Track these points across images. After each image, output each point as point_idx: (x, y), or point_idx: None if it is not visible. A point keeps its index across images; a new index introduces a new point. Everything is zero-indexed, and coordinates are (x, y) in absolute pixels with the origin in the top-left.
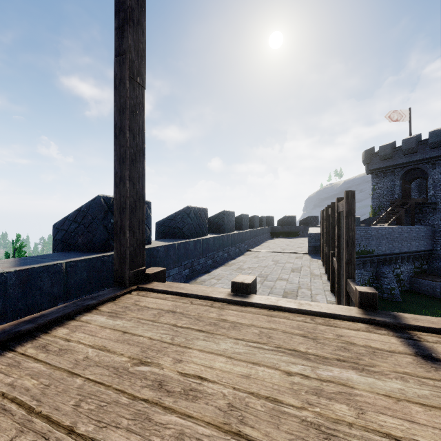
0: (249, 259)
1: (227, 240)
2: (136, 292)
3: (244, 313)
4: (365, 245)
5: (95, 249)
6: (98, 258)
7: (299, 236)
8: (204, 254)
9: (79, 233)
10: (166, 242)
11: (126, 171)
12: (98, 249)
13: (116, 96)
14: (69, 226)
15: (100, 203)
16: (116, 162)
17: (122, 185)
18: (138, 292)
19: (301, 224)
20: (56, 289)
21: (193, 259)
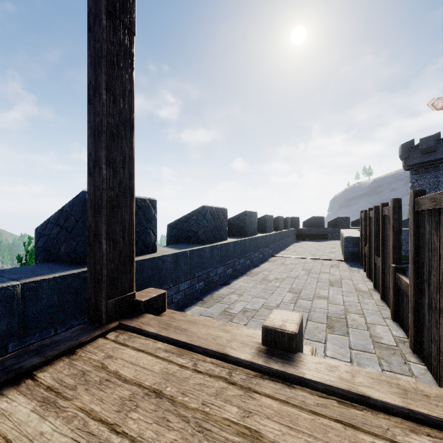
0: (275, 267)
1: (250, 244)
2: (115, 333)
3: (292, 410)
4: (406, 250)
5: (78, 260)
6: (76, 274)
7: (328, 238)
8: (222, 262)
9: (61, 240)
10: (175, 250)
11: (102, 151)
12: (82, 260)
13: (89, 41)
14: (51, 230)
15: (85, 201)
16: (90, 138)
17: (97, 171)
18: (118, 333)
19: (330, 226)
20: (4, 324)
21: (210, 269)
